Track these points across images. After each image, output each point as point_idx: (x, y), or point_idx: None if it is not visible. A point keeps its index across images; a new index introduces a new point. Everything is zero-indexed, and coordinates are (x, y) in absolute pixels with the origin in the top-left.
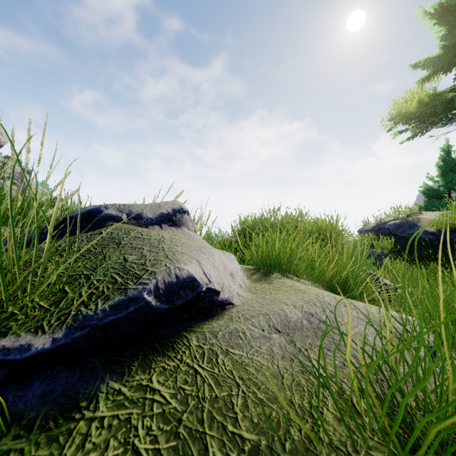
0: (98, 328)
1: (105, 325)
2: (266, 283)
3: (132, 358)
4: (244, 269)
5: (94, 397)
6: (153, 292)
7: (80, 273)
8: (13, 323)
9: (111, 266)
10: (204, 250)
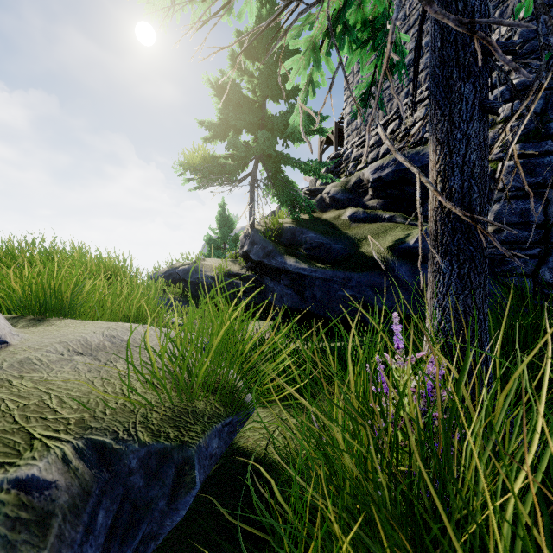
0: None
1: None
2: (44, 326)
3: None
4: None
5: None
6: None
7: None
8: None
9: None
10: None
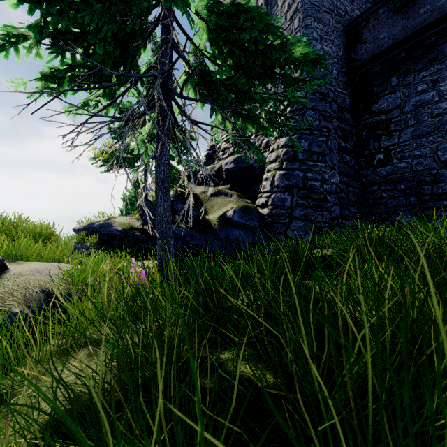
0: None
1: None
2: (16, 265)
3: None
4: None
5: None
6: None
7: None
8: None
9: None
10: None
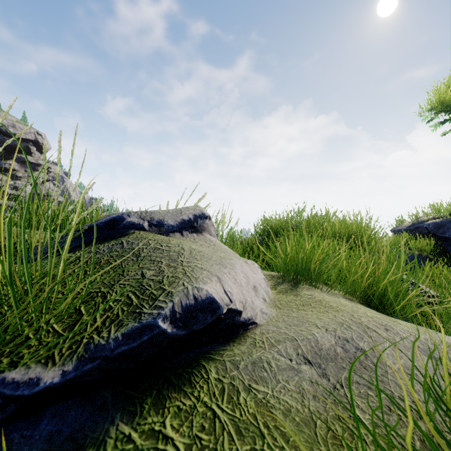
0: (110, 359)
1: (117, 356)
2: (291, 295)
3: (146, 393)
4: (268, 277)
5: (102, 443)
6: (169, 317)
7: (97, 290)
8: (25, 351)
9: (128, 283)
10: (225, 262)
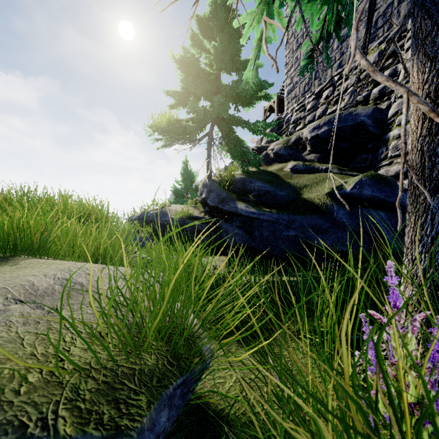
0: None
1: None
2: (7, 266)
3: None
4: None
5: None
6: None
7: None
8: None
9: None
10: None
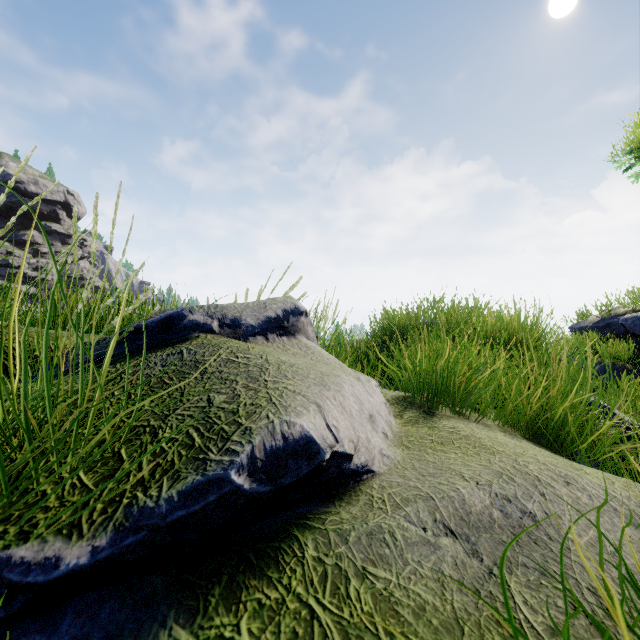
0: (161, 529)
1: (172, 525)
2: (425, 428)
3: (212, 580)
4: (390, 399)
5: None
6: (246, 467)
7: (145, 423)
8: (41, 516)
9: (189, 414)
10: (328, 382)
